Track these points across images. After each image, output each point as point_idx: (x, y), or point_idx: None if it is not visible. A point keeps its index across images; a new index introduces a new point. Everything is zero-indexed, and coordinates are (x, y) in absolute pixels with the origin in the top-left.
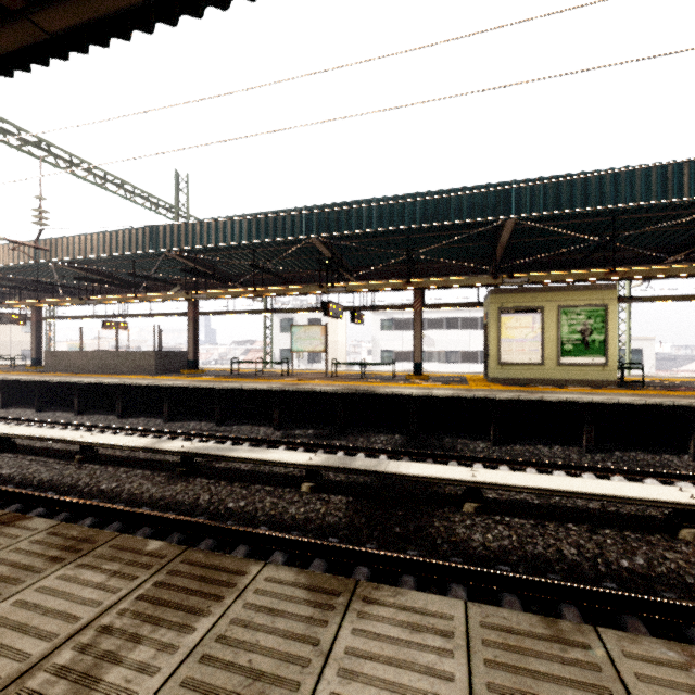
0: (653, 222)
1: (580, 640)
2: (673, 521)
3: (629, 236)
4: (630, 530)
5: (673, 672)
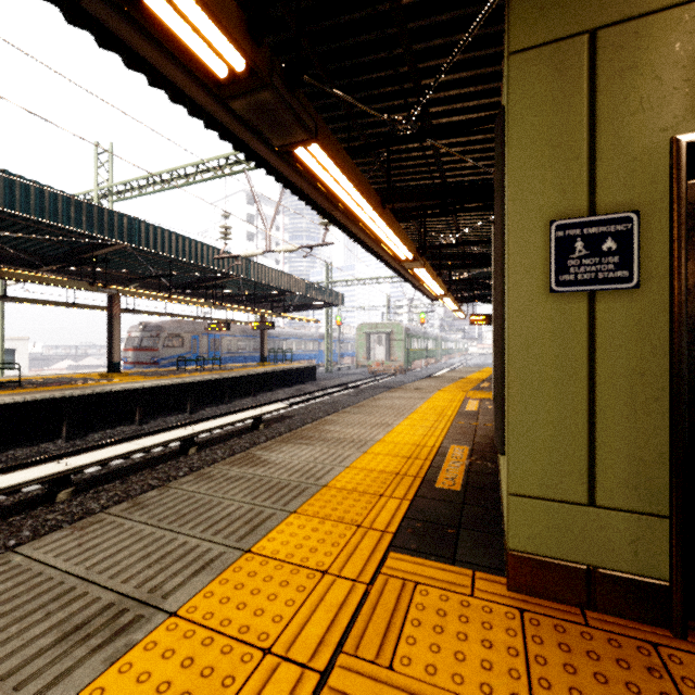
0: (31, 230)
1: (3, 562)
2: (53, 490)
3: (6, 235)
4: (16, 515)
5: (66, 539)
